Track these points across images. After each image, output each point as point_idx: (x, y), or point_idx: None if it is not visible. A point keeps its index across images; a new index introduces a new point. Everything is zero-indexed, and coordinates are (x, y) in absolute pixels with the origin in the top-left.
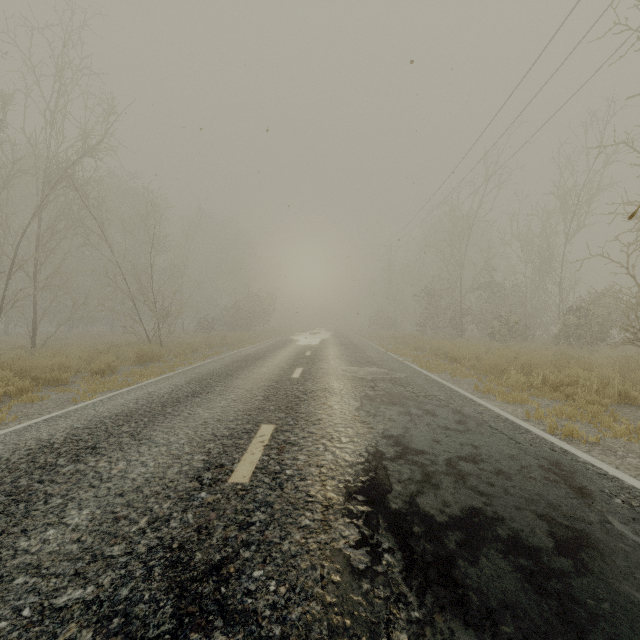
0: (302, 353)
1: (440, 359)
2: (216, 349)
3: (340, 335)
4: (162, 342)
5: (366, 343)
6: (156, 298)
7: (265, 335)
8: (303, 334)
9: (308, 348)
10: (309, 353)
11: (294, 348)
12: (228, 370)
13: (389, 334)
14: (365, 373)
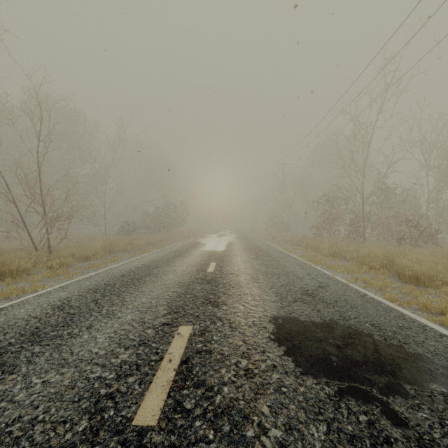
0: (203, 267)
1: (384, 275)
2: (117, 255)
3: (244, 237)
4: (51, 248)
5: (273, 247)
6: (44, 200)
7: (177, 237)
8: (211, 236)
9: (213, 257)
10: (212, 267)
11: (197, 256)
12: (27, 334)
13: (290, 237)
14: (346, 361)
